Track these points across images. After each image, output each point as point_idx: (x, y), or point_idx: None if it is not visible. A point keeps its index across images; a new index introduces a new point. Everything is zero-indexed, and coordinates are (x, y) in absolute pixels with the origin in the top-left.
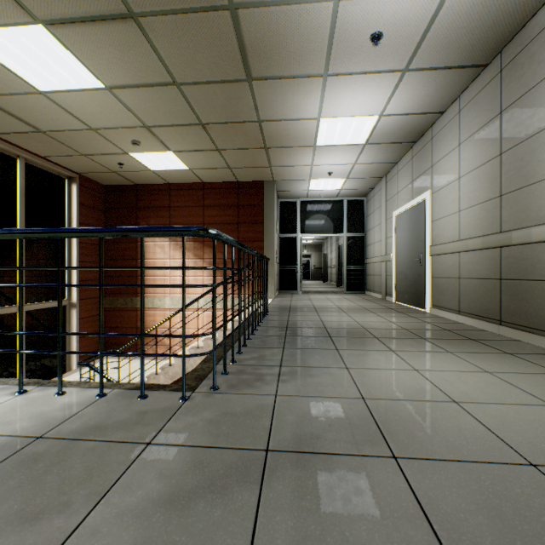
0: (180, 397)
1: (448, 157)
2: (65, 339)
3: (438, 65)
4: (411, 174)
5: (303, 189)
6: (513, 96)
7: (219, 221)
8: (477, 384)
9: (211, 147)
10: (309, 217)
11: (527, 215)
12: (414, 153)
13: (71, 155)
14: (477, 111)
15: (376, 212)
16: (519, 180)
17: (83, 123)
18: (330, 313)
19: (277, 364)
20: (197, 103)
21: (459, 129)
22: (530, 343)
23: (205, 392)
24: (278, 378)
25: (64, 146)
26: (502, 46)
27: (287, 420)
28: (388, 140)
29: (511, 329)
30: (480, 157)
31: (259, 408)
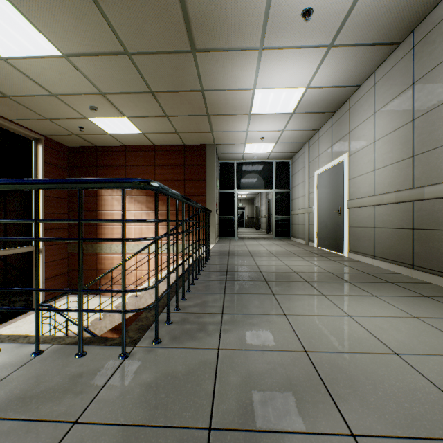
0: (120, 354)
1: (364, 124)
2: (31, 280)
3: (358, 42)
4: (331, 140)
5: (239, 152)
6: (424, 69)
7: (168, 178)
8: (410, 331)
9: (160, 114)
10: (244, 176)
11: (438, 172)
12: (333, 122)
13: (36, 119)
14: (391, 84)
15: (300, 172)
16: (431, 142)
17: (44, 89)
18: (264, 258)
19: (219, 311)
20: (147, 72)
21: (374, 99)
22: (442, 286)
23: (147, 347)
24: (220, 328)
25: (29, 110)
26: (415, 25)
27: (231, 382)
28: (312, 110)
29: (423, 273)
30: (394, 123)
31: (201, 366)
